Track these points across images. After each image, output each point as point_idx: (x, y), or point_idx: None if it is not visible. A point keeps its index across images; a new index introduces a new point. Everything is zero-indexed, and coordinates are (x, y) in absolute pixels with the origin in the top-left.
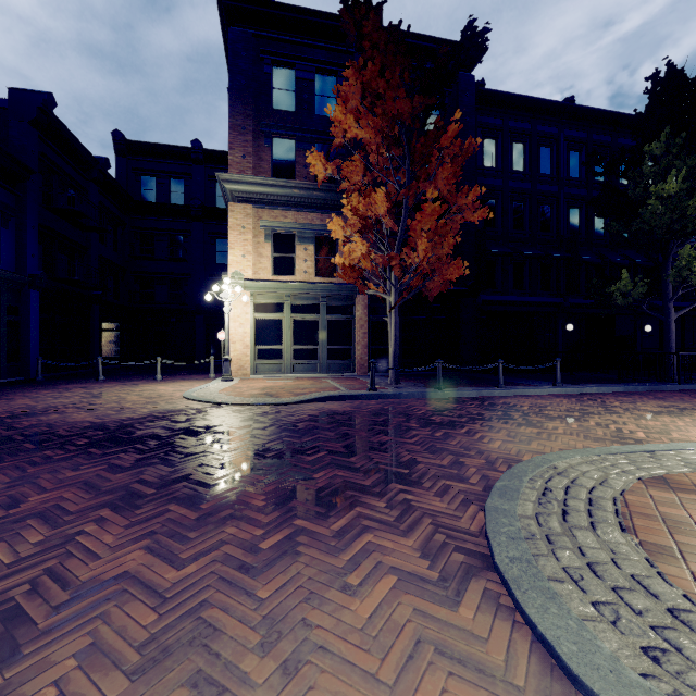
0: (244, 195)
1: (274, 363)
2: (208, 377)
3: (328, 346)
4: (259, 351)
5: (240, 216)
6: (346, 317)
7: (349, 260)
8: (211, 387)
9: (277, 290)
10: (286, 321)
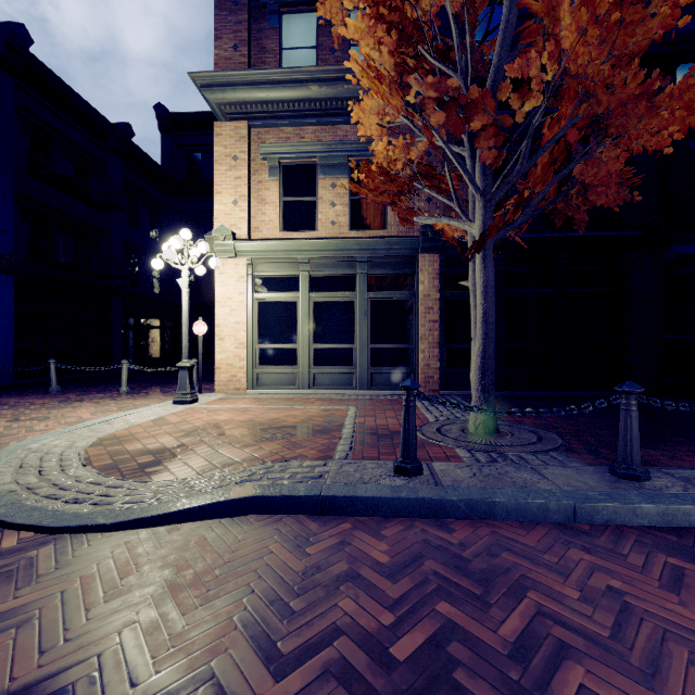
0: (237, 109)
1: (284, 372)
2: (206, 389)
3: (372, 344)
4: (262, 352)
5: (230, 142)
6: (401, 294)
7: (386, 166)
8: (123, 419)
9: (287, 255)
10: (302, 303)
